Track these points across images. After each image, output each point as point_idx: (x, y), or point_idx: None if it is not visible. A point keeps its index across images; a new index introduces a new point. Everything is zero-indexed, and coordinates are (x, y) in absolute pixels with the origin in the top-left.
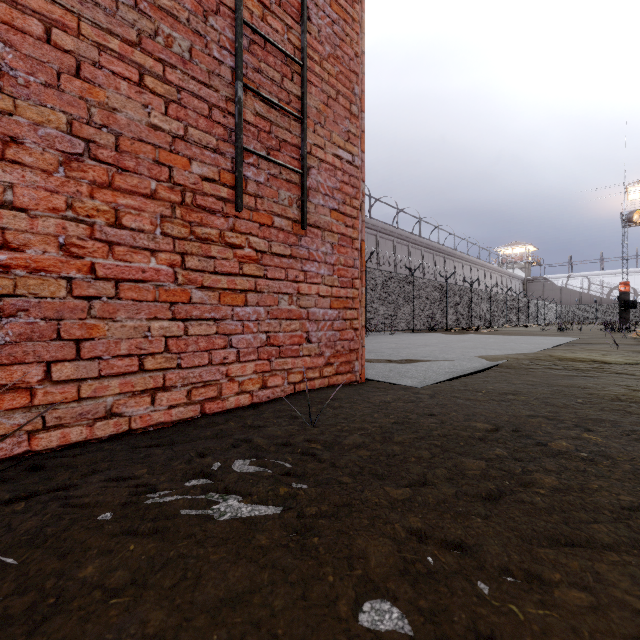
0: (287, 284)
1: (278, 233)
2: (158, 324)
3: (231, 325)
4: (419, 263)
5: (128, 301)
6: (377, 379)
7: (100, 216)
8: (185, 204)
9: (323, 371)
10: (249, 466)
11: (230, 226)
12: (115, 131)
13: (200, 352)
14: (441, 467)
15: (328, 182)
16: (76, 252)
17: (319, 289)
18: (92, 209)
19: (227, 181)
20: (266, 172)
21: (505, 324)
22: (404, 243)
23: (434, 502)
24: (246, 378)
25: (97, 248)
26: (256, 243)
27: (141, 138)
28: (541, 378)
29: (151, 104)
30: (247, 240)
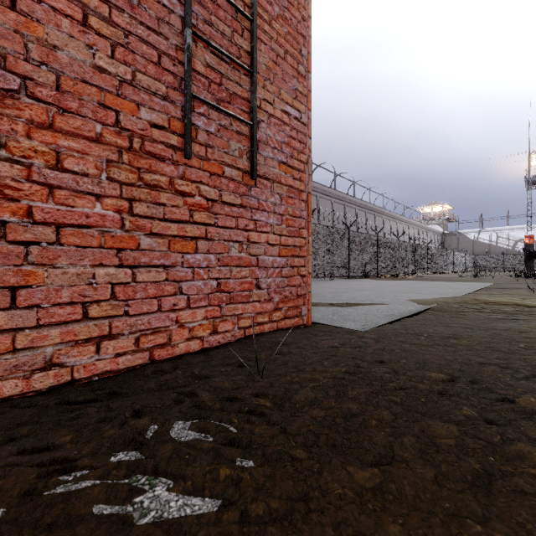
0: (237, 232)
1: (228, 183)
2: (104, 271)
3: (181, 272)
4: (353, 219)
5: (70, 247)
6: (322, 322)
7: (39, 157)
8: (133, 150)
9: (272, 316)
10: (189, 431)
11: (180, 174)
12: (56, 70)
13: (149, 299)
14: (407, 434)
15: (277, 136)
16: (11, 194)
17: (268, 238)
18: (29, 150)
19: (177, 129)
20: (217, 123)
21: (427, 271)
22: (341, 202)
23: (411, 492)
24: (196, 324)
25: (35, 191)
26: (207, 192)
27: (85, 79)
28: (475, 321)
29: (96, 45)
30: (197, 188)
